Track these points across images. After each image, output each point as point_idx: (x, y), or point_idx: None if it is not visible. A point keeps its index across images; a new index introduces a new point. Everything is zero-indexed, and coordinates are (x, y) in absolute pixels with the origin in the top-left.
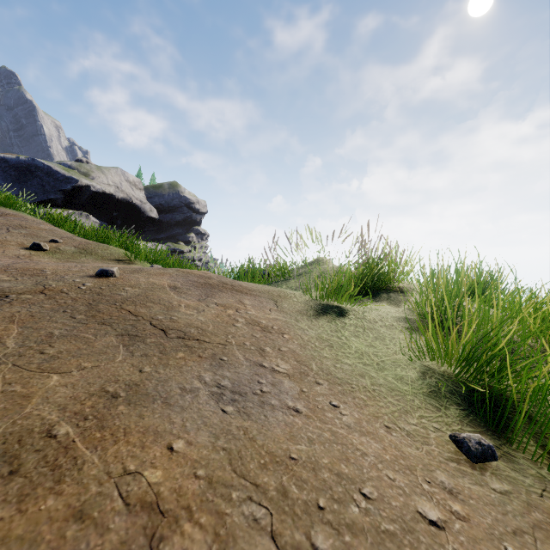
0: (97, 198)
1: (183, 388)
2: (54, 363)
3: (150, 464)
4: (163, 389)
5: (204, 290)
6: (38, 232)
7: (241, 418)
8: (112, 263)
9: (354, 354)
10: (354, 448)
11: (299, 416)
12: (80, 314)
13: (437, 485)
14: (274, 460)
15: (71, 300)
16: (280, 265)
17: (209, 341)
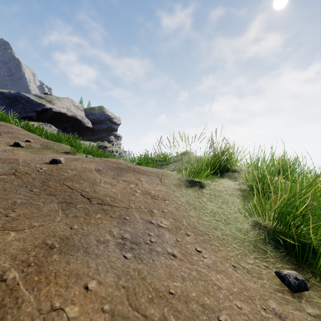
0: (56, 115)
1: (98, 240)
2: (14, 223)
3: (71, 301)
4: (85, 241)
5: (116, 172)
6: (18, 135)
7: (137, 262)
8: (62, 154)
9: (210, 213)
10: (213, 283)
11: (175, 259)
12: (36, 189)
13: (271, 311)
14: (158, 295)
15: (32, 179)
16: (163, 156)
17: (117, 206)
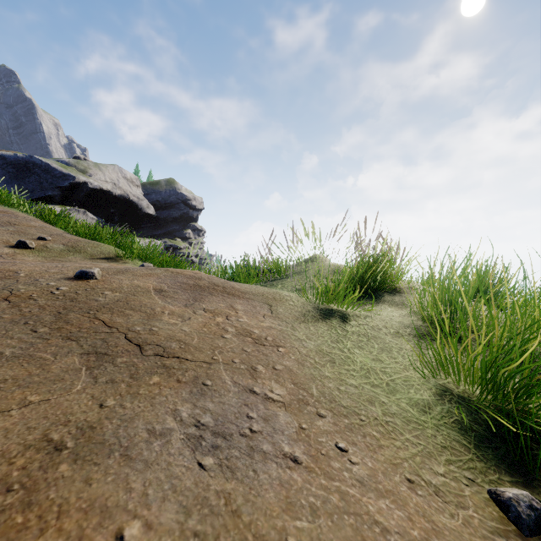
0: (94, 194)
1: (152, 431)
2: None
3: None
4: (126, 433)
5: (192, 294)
6: (26, 229)
7: (223, 475)
8: (101, 261)
9: (359, 371)
10: (371, 519)
11: (298, 469)
12: (43, 327)
13: None
14: None
15: (38, 308)
16: (275, 264)
17: (191, 359)
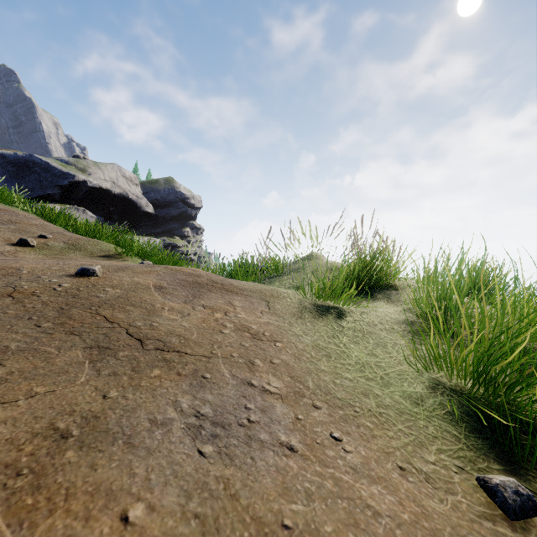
0: (94, 193)
1: (153, 420)
2: None
3: None
4: (128, 423)
5: (191, 290)
6: (27, 227)
7: (222, 462)
8: (101, 259)
9: (355, 365)
10: (363, 504)
11: (294, 456)
12: (47, 322)
13: None
14: (262, 531)
15: (41, 304)
16: (273, 261)
17: (191, 353)
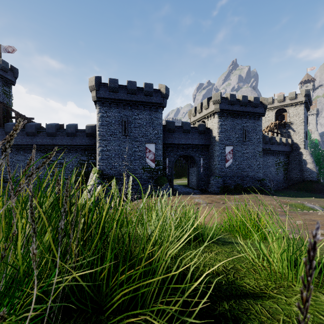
0: None
1: None
2: None
3: None
4: None
5: None
6: None
7: None
8: None
9: None
10: None
11: None
12: None
13: None
14: None
15: None
16: None
17: None
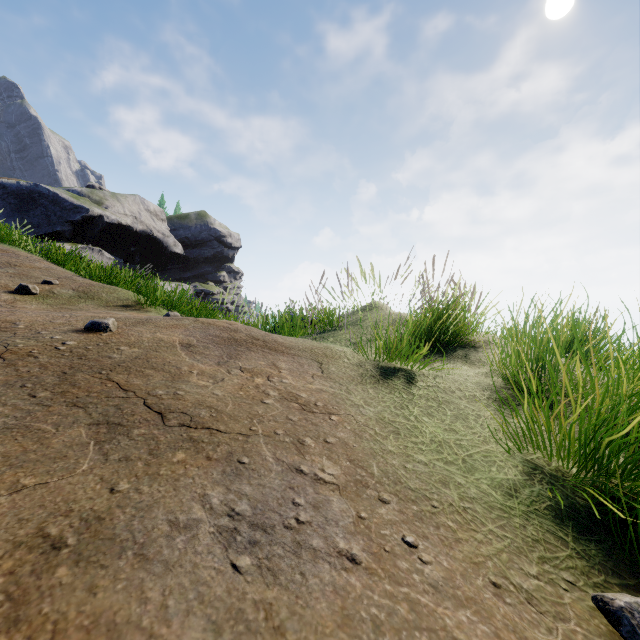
0: (112, 230)
1: (174, 522)
2: None
3: None
4: (141, 526)
5: (226, 349)
6: (29, 271)
7: (263, 580)
8: (118, 310)
9: (430, 445)
10: (449, 637)
11: (356, 570)
12: (44, 391)
13: None
14: None
15: (39, 367)
16: (326, 312)
17: (225, 430)
